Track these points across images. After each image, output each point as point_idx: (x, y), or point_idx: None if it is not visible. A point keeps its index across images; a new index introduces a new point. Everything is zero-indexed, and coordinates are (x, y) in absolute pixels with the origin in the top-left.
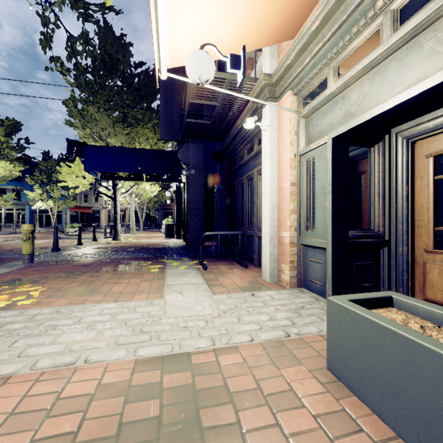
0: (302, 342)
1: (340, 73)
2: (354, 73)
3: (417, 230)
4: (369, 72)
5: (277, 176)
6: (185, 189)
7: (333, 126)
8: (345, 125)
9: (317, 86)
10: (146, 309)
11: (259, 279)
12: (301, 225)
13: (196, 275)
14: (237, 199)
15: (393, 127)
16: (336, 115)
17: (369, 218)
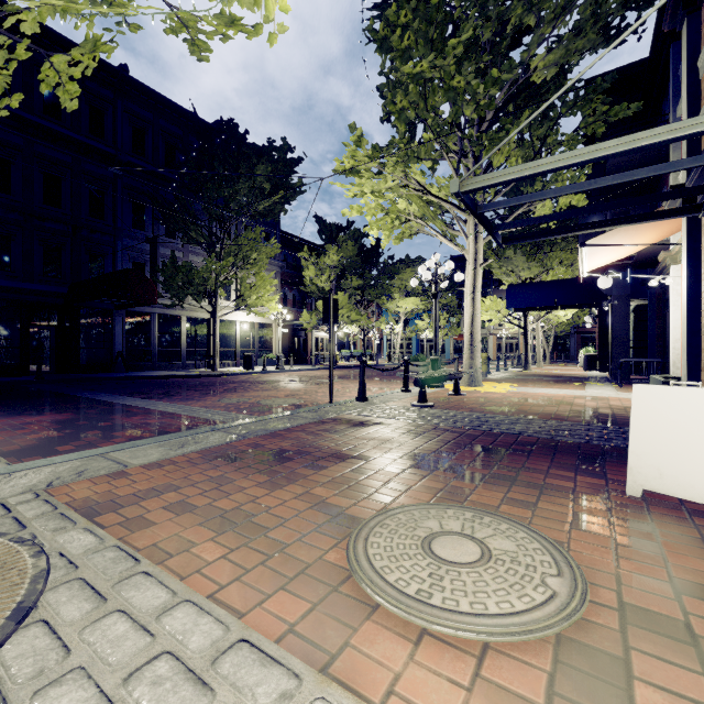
0: None
1: None
2: None
3: None
4: None
5: (679, 318)
6: (609, 316)
7: None
8: None
9: None
10: (576, 391)
11: None
12: None
13: (610, 388)
14: (667, 329)
15: None
16: None
17: None
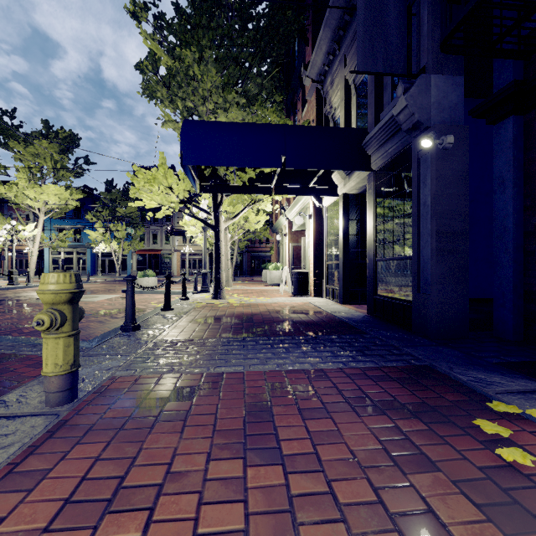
0: None
1: None
2: None
3: None
4: None
5: None
6: (371, 200)
7: None
8: None
9: None
10: None
11: None
12: None
13: None
14: None
15: None
16: None
17: None
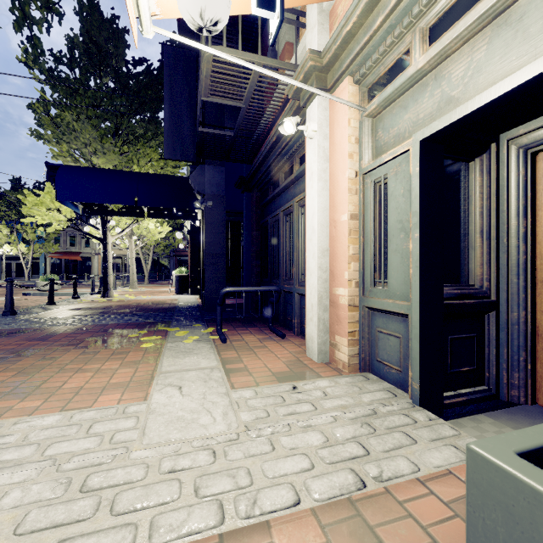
0: (390, 498)
1: (433, 38)
2: (460, 30)
3: (539, 285)
4: (487, 26)
5: (328, 206)
6: (201, 228)
7: (420, 124)
8: (445, 117)
9: (392, 65)
10: (110, 426)
11: (303, 358)
12: (365, 279)
13: (209, 352)
14: (270, 242)
15: (504, 131)
16: (424, 107)
17: (467, 268)
